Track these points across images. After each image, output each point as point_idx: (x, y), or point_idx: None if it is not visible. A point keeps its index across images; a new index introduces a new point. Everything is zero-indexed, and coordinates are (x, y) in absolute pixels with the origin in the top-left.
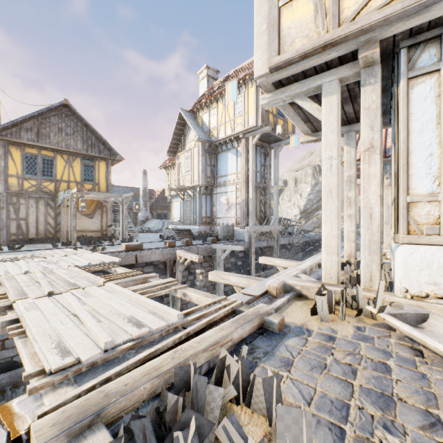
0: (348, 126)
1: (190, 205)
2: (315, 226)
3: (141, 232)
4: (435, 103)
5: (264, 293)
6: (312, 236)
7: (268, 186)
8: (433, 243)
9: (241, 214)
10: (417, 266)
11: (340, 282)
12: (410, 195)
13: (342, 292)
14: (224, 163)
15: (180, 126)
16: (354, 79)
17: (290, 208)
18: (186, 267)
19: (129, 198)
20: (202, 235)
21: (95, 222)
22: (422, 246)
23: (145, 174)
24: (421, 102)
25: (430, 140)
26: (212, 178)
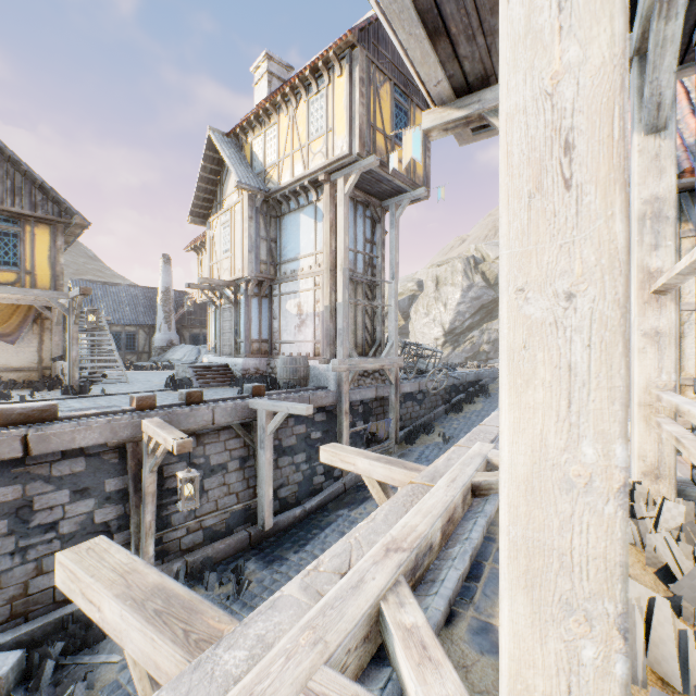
0: None
1: (229, 318)
2: (469, 356)
3: (153, 368)
4: None
5: None
6: (462, 375)
7: (377, 281)
8: None
9: (324, 334)
10: None
11: None
12: None
13: None
14: (293, 234)
15: (212, 164)
16: None
17: (428, 327)
18: (183, 453)
19: (78, 299)
20: (250, 377)
21: (25, 351)
22: None
23: (166, 262)
24: None
25: None
26: (272, 264)
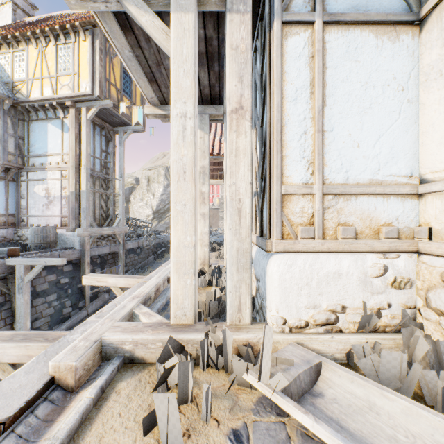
0: (202, 106)
1: None
2: (168, 227)
3: None
4: (309, 65)
5: (40, 392)
6: (164, 237)
7: (111, 178)
8: (309, 250)
9: (70, 211)
10: (296, 284)
11: (197, 315)
12: (284, 185)
13: (204, 344)
14: (42, 136)
15: None
16: (216, 4)
17: (143, 208)
18: None
19: None
20: None
21: None
22: (300, 255)
23: None
24: (296, 60)
25: (304, 112)
26: (20, 156)
